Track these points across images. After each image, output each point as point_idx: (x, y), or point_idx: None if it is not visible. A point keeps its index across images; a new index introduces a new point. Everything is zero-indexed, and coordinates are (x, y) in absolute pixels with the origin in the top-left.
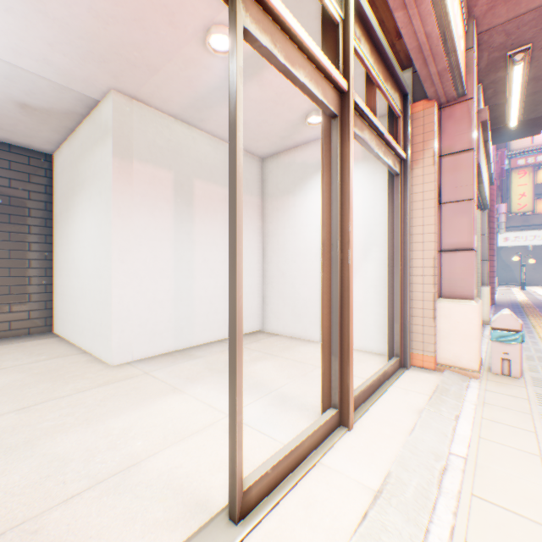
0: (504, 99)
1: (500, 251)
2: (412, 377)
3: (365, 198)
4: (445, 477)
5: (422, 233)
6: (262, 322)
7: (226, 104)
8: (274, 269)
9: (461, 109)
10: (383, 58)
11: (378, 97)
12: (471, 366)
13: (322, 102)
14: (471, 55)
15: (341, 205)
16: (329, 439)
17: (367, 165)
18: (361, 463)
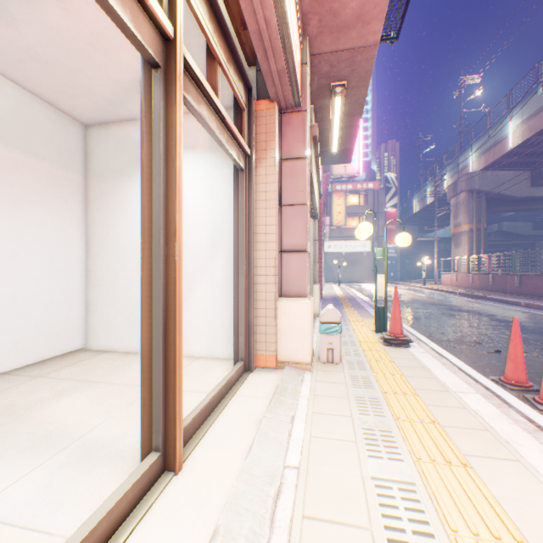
0: (329, 126)
1: (326, 256)
2: (256, 380)
3: (213, 192)
4: (279, 503)
5: (266, 233)
6: (87, 337)
7: (5, 19)
8: (104, 269)
9: (298, 119)
10: (225, 34)
11: (224, 84)
12: (306, 359)
13: (133, 32)
14: (306, 70)
15: (167, 185)
16: (144, 500)
17: (215, 157)
18: (184, 525)
